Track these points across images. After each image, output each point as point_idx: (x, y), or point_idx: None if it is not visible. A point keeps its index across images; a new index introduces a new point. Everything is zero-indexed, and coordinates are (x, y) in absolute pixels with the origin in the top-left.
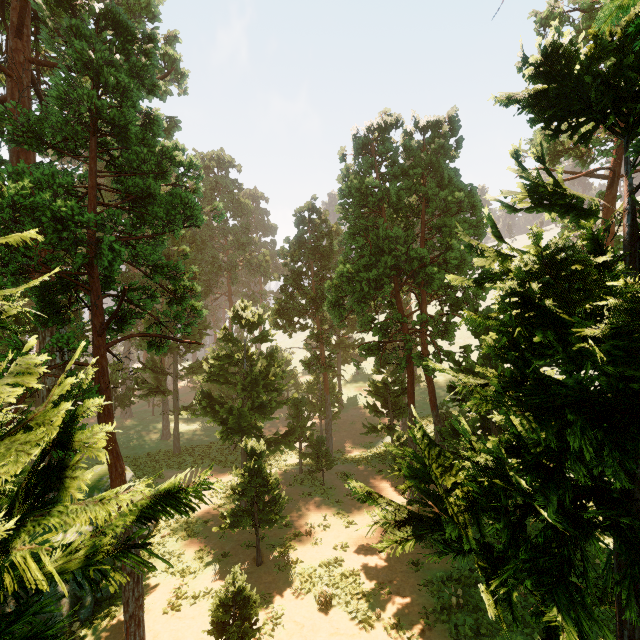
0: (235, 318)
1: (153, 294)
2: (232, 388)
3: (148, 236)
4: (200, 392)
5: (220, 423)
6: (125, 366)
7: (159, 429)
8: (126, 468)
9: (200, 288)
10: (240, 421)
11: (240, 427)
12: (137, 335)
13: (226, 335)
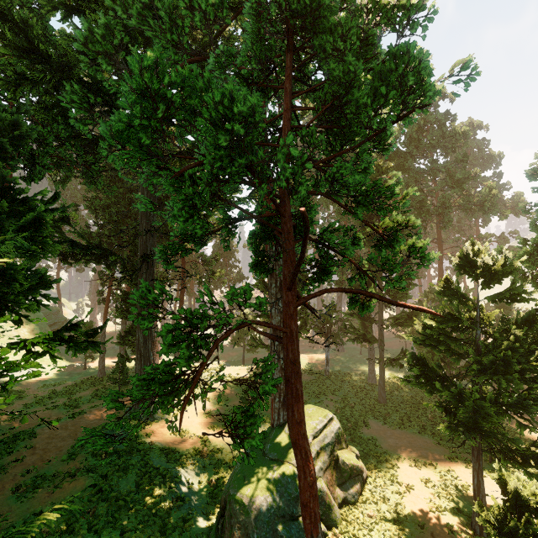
0: (462, 266)
1: (355, 236)
2: (456, 360)
3: (346, 150)
4: (410, 355)
5: (443, 410)
6: (338, 308)
7: (365, 370)
8: (333, 417)
9: (419, 222)
10: (476, 417)
11: (475, 425)
12: (333, 290)
13: (447, 289)
